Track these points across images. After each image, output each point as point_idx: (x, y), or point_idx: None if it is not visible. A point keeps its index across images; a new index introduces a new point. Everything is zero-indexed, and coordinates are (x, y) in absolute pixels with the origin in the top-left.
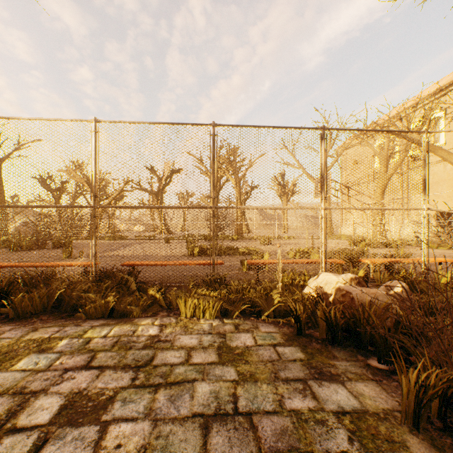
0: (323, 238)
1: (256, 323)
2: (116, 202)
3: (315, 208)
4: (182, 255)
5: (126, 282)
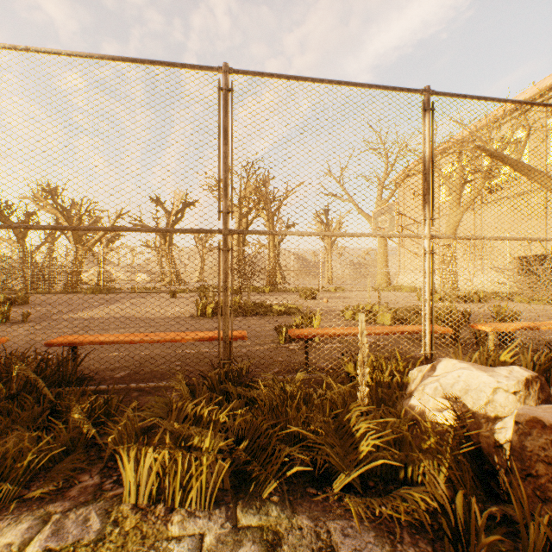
0: (427, 291)
1: (326, 525)
2: (109, 242)
3: (413, 235)
4: (162, 325)
5: (33, 387)
